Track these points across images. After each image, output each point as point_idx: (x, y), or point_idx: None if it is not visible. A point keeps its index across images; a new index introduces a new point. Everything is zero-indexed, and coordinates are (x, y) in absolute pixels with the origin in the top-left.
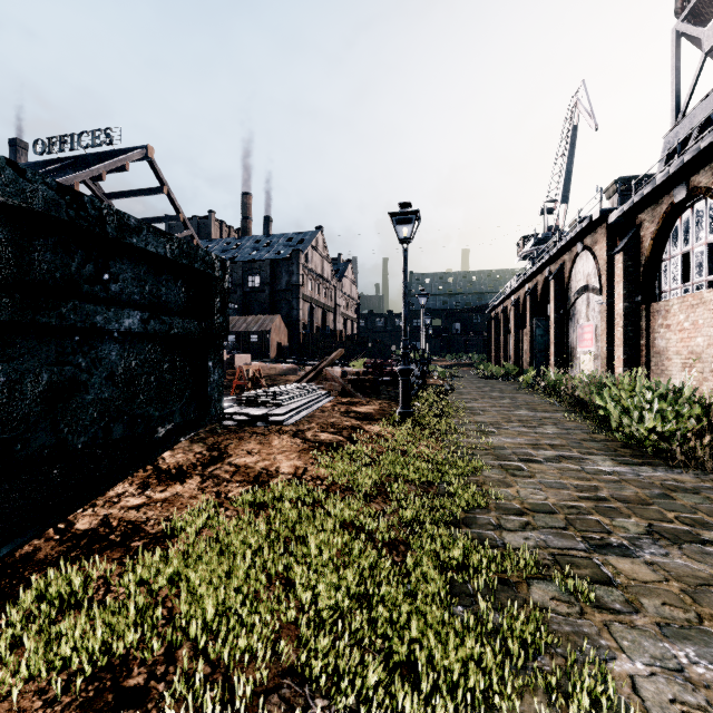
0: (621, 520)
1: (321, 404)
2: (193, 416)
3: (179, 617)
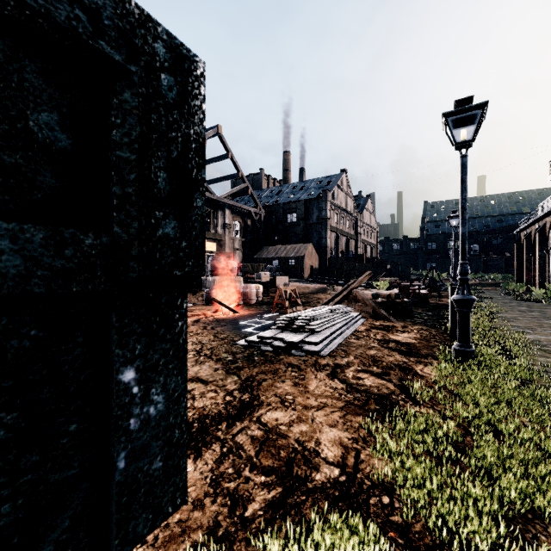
0: None
1: (354, 328)
2: None
3: None
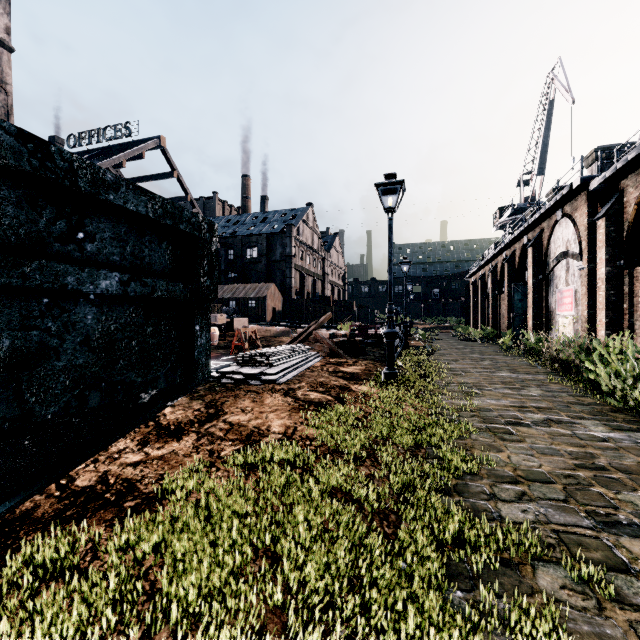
0: (626, 494)
1: (311, 364)
2: (179, 380)
3: (161, 593)
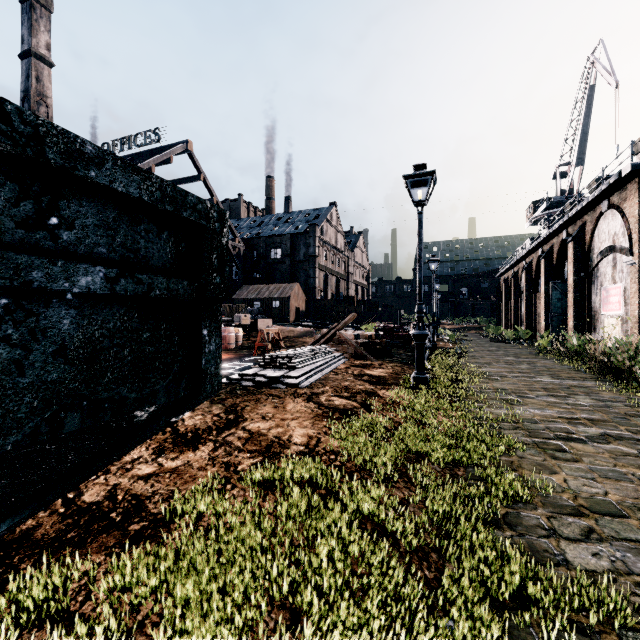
0: None
1: (335, 367)
2: (183, 394)
3: None
